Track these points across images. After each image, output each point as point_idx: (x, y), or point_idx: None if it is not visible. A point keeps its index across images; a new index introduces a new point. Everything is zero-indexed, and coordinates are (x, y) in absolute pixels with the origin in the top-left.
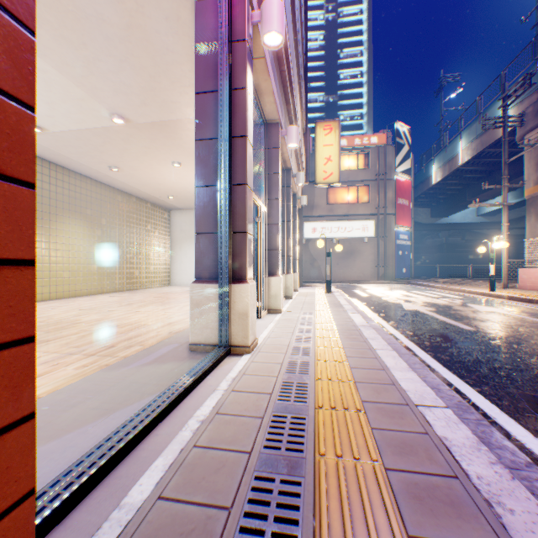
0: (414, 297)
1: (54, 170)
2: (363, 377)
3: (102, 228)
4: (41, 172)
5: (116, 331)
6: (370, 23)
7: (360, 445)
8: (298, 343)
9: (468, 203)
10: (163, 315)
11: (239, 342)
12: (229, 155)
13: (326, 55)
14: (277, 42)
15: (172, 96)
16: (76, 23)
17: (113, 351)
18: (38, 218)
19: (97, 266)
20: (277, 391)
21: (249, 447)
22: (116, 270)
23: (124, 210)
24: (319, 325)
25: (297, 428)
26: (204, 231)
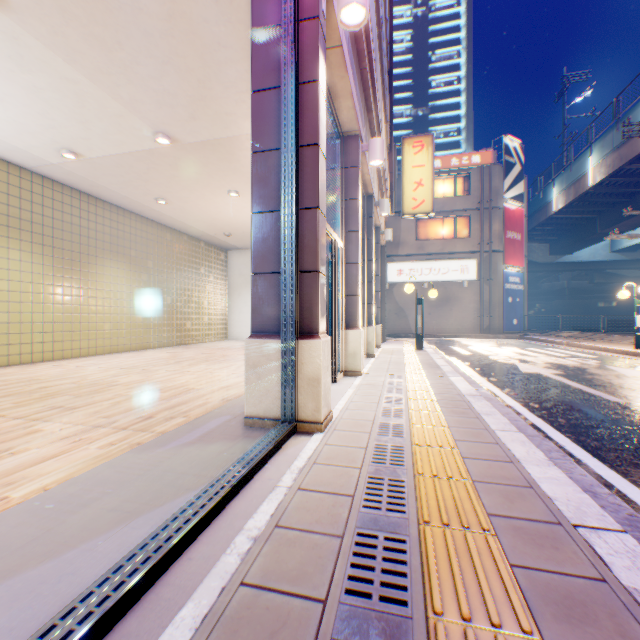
0: (531, 355)
1: (93, 204)
2: (484, 474)
3: (149, 272)
4: (79, 207)
5: (157, 397)
6: (469, 16)
7: (497, 597)
8: (385, 418)
9: (600, 236)
10: (216, 377)
11: (308, 416)
12: (296, 169)
13: (414, 58)
14: (359, 18)
15: (226, 106)
16: (107, 17)
17: (150, 424)
18: (75, 261)
19: (142, 317)
20: (362, 492)
21: (322, 591)
22: (164, 321)
23: (174, 251)
24: (412, 393)
25: (394, 558)
26: (263, 271)
